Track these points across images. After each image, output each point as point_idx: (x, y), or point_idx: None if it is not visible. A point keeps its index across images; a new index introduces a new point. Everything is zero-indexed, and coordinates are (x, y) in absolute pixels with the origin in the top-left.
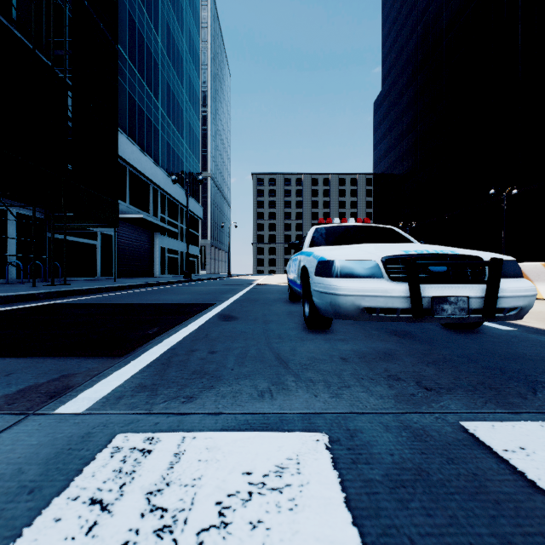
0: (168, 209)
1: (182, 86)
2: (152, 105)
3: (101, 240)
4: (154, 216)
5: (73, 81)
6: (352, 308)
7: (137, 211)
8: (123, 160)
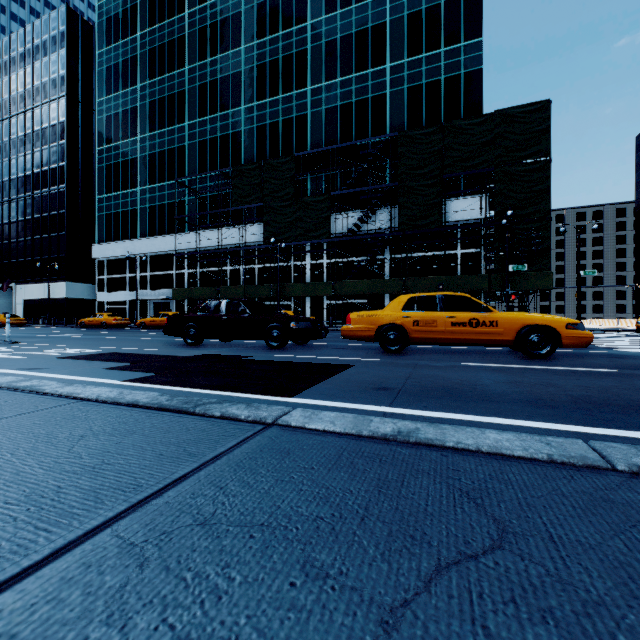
0: None
1: None
2: None
3: None
4: None
5: None
6: None
7: None
8: None
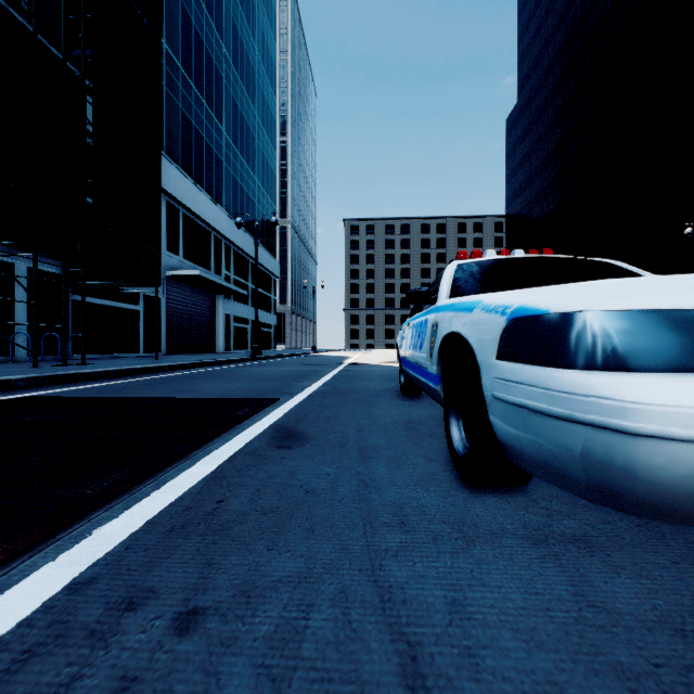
0: (234, 264)
1: (253, 105)
2: (214, 128)
3: (145, 305)
4: (216, 274)
5: (95, 82)
6: None
7: (193, 267)
8: (175, 200)
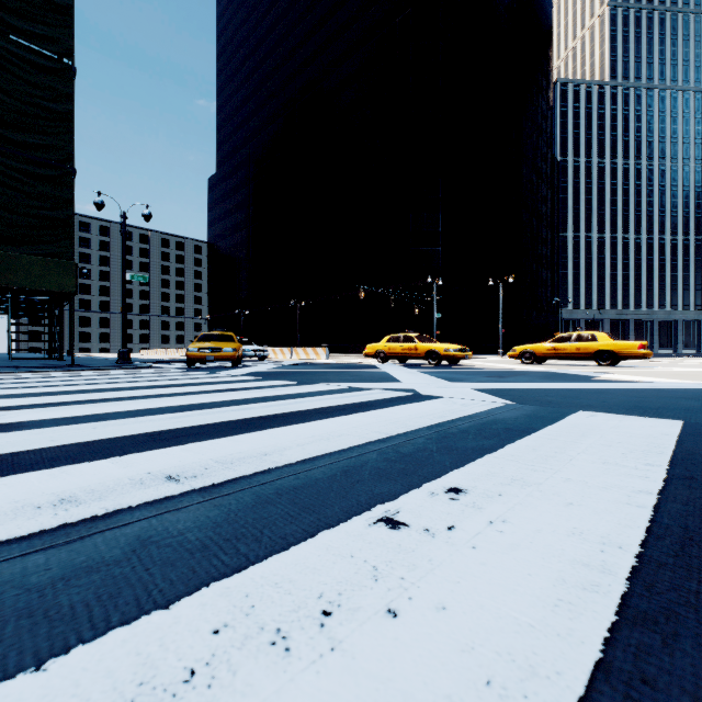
0: None
1: None
2: None
3: None
4: None
5: None
6: (248, 356)
7: None
8: None
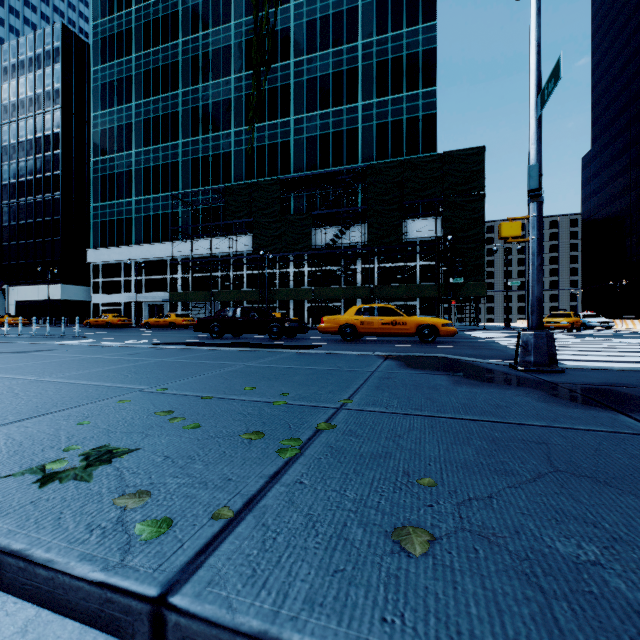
0: None
1: None
2: None
3: None
4: None
5: None
6: (593, 326)
7: None
8: None
